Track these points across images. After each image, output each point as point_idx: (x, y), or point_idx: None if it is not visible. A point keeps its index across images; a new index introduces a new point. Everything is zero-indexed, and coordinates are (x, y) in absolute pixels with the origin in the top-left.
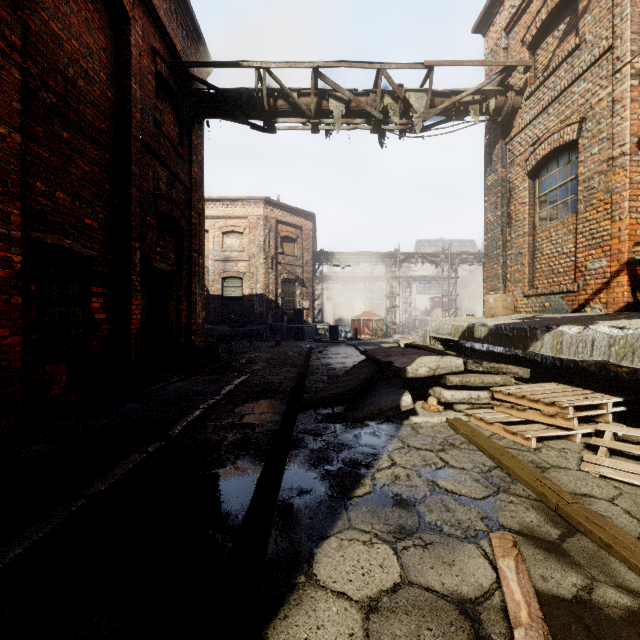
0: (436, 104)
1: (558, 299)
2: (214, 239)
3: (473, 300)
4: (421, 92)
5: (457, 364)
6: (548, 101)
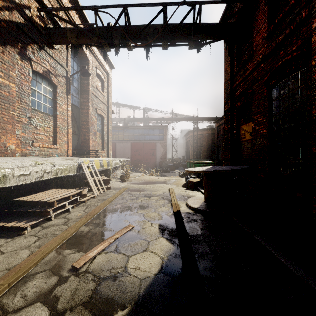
0: None
1: None
2: None
3: None
4: None
5: None
6: None
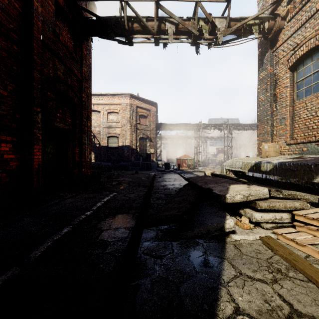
0: (231, 26)
1: (314, 145)
2: (103, 116)
3: (239, 149)
4: (222, 18)
5: (264, 192)
6: (306, 19)
